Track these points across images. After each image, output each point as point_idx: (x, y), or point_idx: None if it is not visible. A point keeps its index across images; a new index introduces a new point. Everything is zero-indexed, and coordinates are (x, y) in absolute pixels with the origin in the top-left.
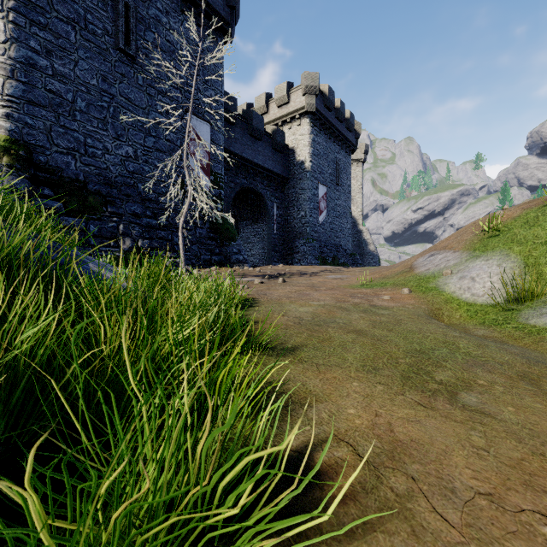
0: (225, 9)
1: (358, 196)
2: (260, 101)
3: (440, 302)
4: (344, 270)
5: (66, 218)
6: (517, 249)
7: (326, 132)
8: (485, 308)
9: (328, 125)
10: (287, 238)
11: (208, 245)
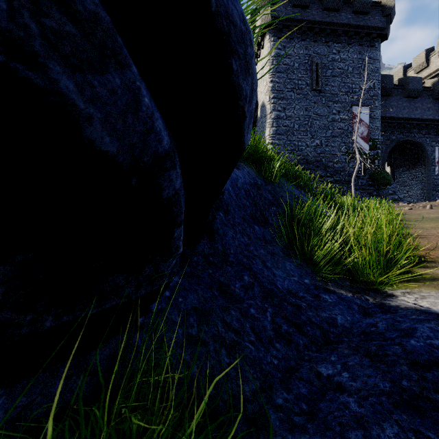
0: (381, 21)
1: None
2: (418, 60)
3: None
4: None
5: None
6: None
7: None
8: None
9: None
10: None
11: (368, 190)
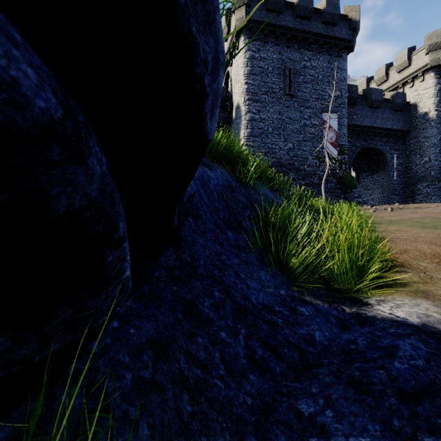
0: (348, 33)
1: None
2: (379, 73)
3: None
4: None
5: None
6: None
7: None
8: None
9: None
10: (408, 183)
11: (336, 193)
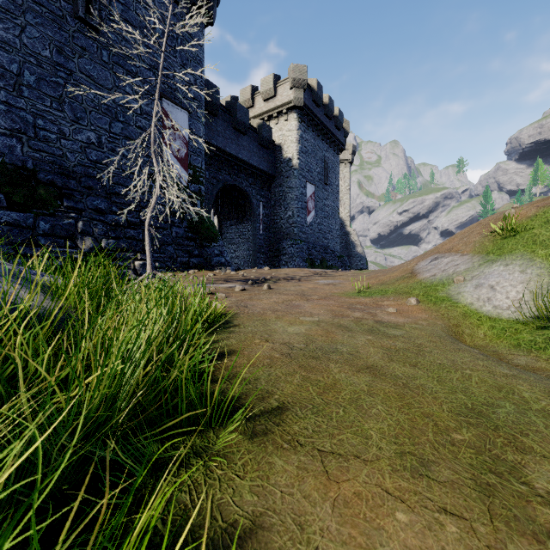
0: None
1: (346, 197)
2: (245, 94)
3: (457, 317)
4: (335, 274)
5: (8, 212)
6: (542, 252)
7: (315, 128)
8: (514, 324)
9: (316, 121)
10: (274, 239)
11: (186, 246)
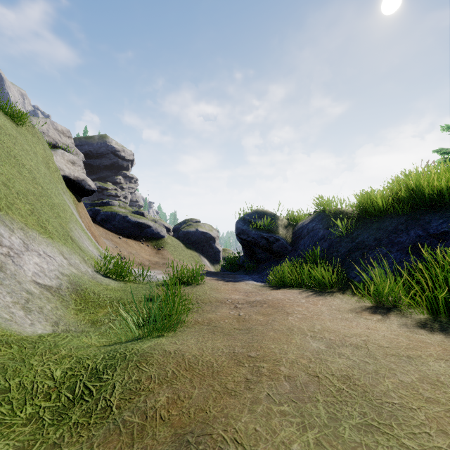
0: None
1: None
2: None
3: None
4: None
5: None
6: None
7: None
8: None
9: None
10: None
11: None
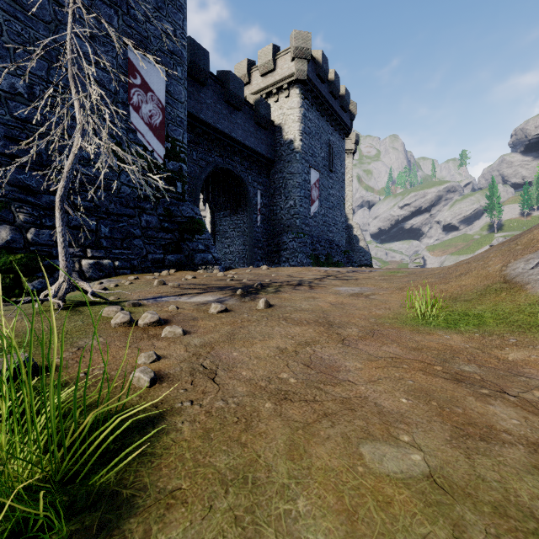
0: None
1: (348, 189)
2: (240, 69)
3: None
4: (355, 276)
5: None
6: None
7: (319, 108)
8: None
9: (321, 99)
10: (273, 233)
11: (161, 239)
